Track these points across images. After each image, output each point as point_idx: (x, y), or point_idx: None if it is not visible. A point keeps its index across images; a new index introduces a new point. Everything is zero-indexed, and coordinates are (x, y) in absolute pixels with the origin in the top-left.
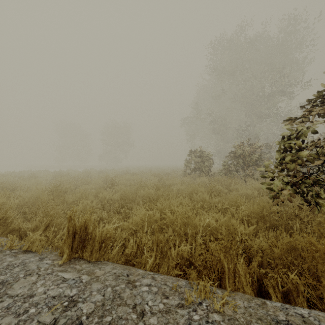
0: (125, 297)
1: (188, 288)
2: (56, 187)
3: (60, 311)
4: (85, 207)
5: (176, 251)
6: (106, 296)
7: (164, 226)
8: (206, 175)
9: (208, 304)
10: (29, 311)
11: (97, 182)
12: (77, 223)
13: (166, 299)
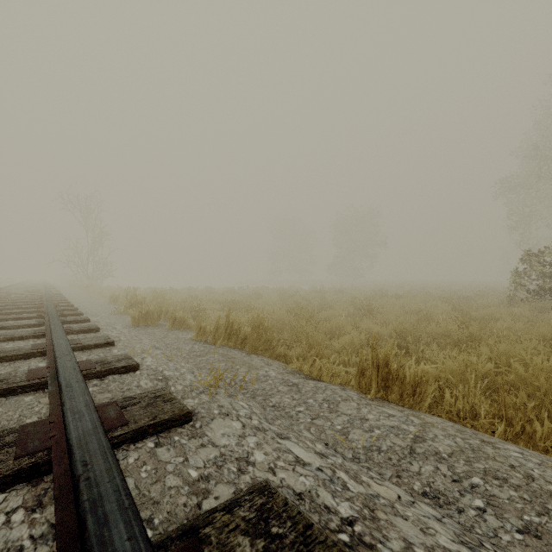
0: (490, 454)
1: None
2: (300, 310)
3: (410, 441)
4: (351, 340)
5: (545, 428)
6: (459, 444)
7: (506, 386)
8: None
9: None
10: (374, 430)
11: (343, 306)
12: (347, 359)
13: None
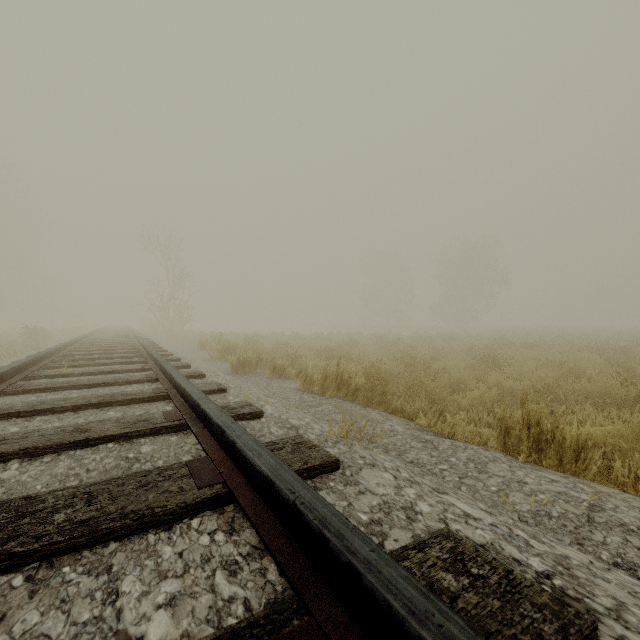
0: None
1: None
2: (411, 359)
3: (585, 509)
4: (480, 396)
5: None
6: None
7: None
8: None
9: None
10: (537, 495)
11: (460, 356)
12: (476, 418)
13: None
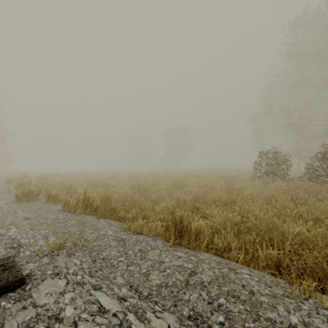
0: (232, 278)
1: (289, 285)
2: (139, 186)
3: (187, 275)
4: (166, 205)
5: (264, 254)
6: (216, 274)
7: (246, 229)
8: (282, 179)
9: (315, 302)
10: (166, 270)
11: (166, 182)
12: (163, 217)
13: (270, 288)
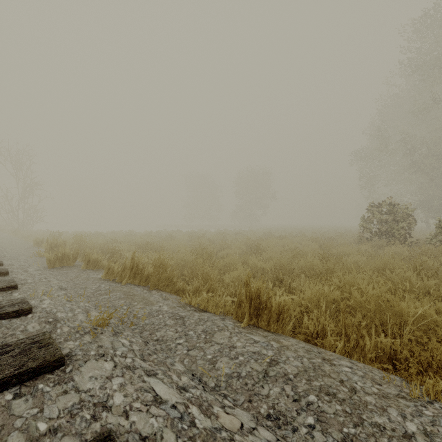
0: (327, 371)
1: (406, 384)
2: (202, 250)
3: (266, 365)
4: (238, 275)
5: (373, 342)
6: (305, 364)
7: (348, 309)
8: (401, 243)
9: None
10: (238, 357)
11: (239, 246)
12: (234, 291)
13: (379, 386)
